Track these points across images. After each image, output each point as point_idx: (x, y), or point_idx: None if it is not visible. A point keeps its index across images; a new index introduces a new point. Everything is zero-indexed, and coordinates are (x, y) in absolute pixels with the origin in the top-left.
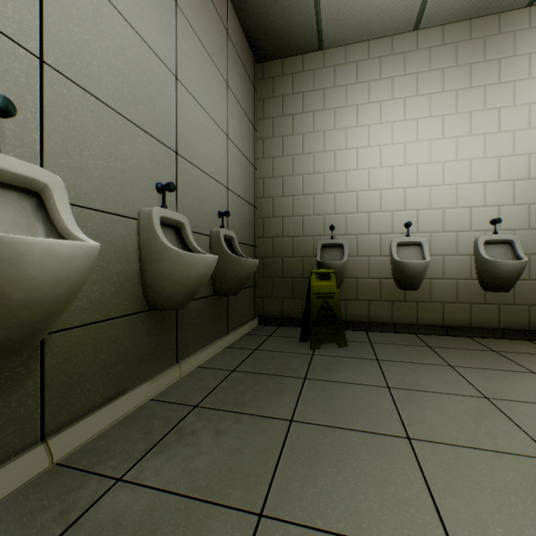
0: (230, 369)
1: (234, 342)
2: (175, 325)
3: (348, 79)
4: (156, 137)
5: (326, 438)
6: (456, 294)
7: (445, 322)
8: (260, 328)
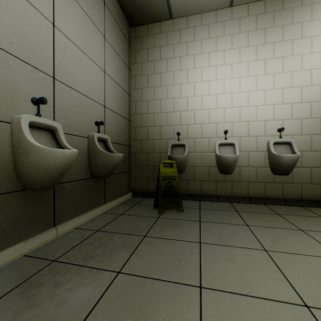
0: (96, 230)
1: (110, 209)
2: (52, 199)
3: (189, 38)
4: (32, 65)
5: (138, 288)
6: (256, 176)
7: (249, 194)
8: (132, 199)
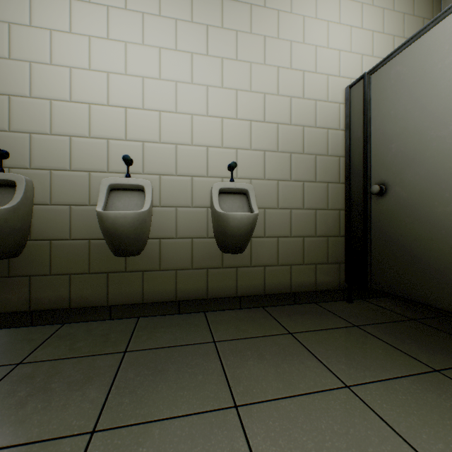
0: None
1: None
2: None
3: None
4: None
5: None
6: (192, 257)
7: (178, 295)
8: None
